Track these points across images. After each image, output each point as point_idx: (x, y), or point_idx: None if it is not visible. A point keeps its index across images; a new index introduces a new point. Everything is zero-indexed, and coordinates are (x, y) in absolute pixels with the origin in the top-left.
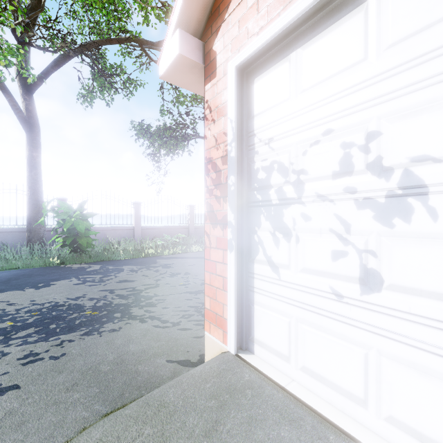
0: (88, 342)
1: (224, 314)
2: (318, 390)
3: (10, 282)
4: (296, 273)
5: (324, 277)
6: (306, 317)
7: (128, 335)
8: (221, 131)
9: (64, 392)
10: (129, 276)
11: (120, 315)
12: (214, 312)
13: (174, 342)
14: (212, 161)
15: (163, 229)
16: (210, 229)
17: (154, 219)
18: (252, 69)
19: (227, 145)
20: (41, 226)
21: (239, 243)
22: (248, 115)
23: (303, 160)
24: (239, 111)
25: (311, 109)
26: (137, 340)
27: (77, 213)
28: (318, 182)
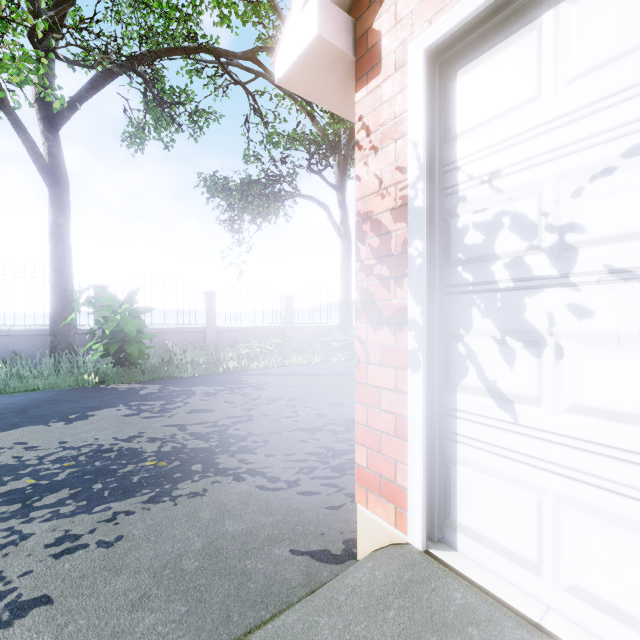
0: (158, 516)
1: (398, 478)
2: (612, 635)
3: (27, 412)
4: (556, 414)
5: (627, 423)
6: (580, 495)
7: (219, 503)
8: (390, 166)
9: (128, 611)
10: (204, 403)
11: (202, 468)
12: (375, 473)
13: (295, 516)
14: (372, 218)
15: (248, 331)
16: (366, 332)
17: (235, 316)
18: (453, 54)
19: (404, 188)
20: (71, 327)
21: (427, 358)
22: (444, 135)
23: (573, 206)
24: (426, 128)
25: (594, 110)
26: (235, 513)
27: (124, 307)
28: (612, 245)
